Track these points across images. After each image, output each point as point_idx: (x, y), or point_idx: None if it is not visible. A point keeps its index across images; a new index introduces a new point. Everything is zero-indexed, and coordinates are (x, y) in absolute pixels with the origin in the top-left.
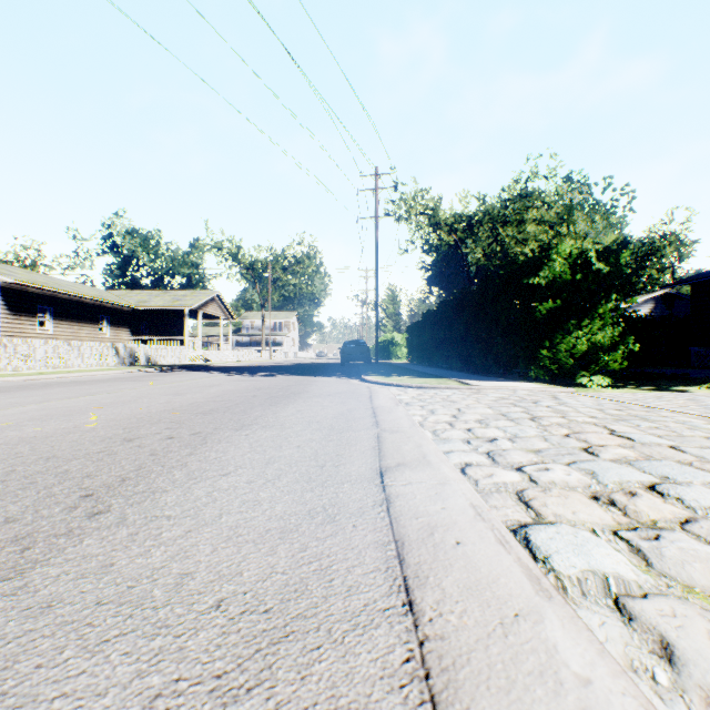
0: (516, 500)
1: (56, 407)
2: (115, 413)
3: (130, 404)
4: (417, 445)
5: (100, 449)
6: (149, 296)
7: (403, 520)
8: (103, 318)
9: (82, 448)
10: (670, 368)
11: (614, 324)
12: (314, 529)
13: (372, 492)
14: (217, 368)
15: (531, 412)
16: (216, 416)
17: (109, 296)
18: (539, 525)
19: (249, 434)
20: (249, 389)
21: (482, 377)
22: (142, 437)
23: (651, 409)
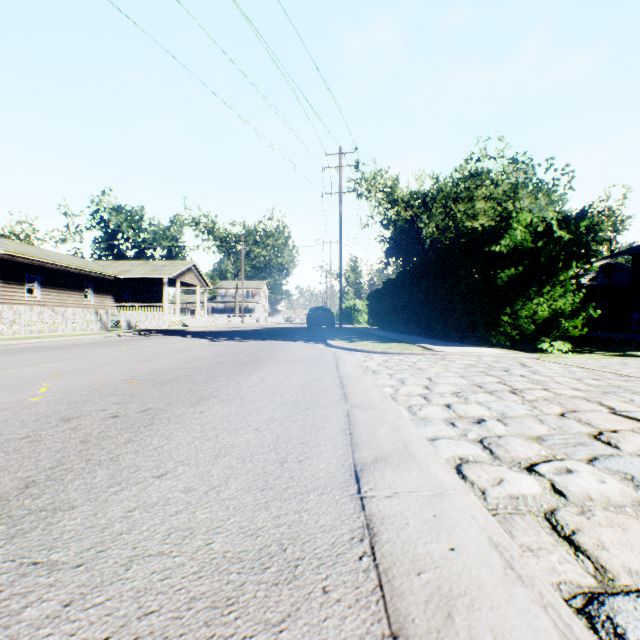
0: (553, 534)
1: (13, 376)
2: (71, 383)
3: (91, 372)
4: (394, 428)
5: (26, 434)
6: (131, 266)
7: (398, 579)
8: (89, 287)
9: (6, 432)
10: (614, 333)
11: (573, 291)
12: (263, 599)
13: (347, 510)
14: (192, 333)
15: (508, 382)
16: (175, 387)
17: (94, 266)
18: (615, 597)
19: (203, 411)
20: (216, 355)
21: (442, 342)
22: (83, 415)
23: (628, 378)
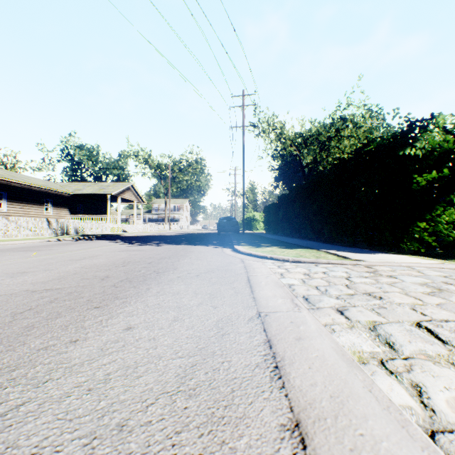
0: None
1: None
2: None
3: None
4: None
5: None
6: (83, 186)
7: None
8: (49, 201)
9: None
10: None
11: None
12: None
13: None
14: (123, 237)
15: None
16: None
17: (53, 186)
18: None
19: None
20: (113, 264)
21: (344, 248)
22: None
23: None
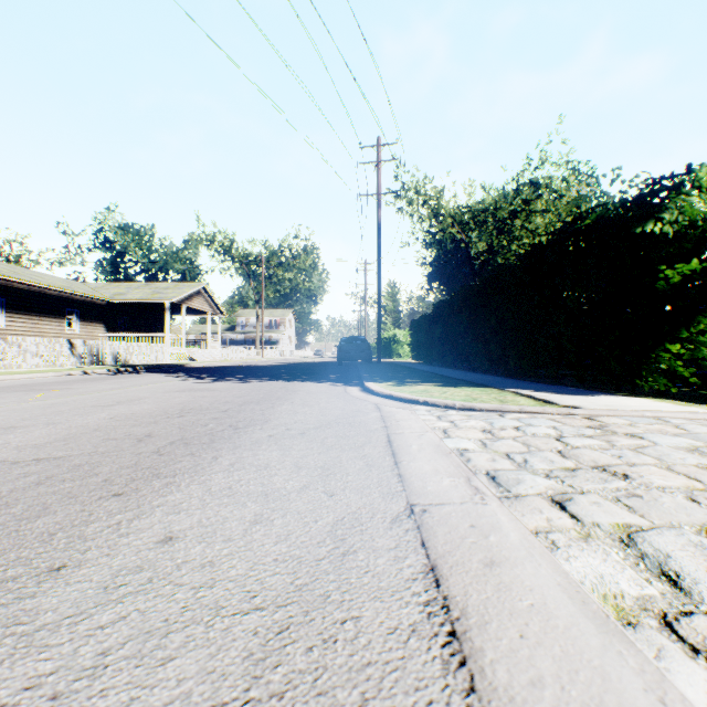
0: None
1: None
2: None
3: None
4: None
5: None
6: (127, 289)
7: None
8: (74, 313)
9: None
10: None
11: None
12: None
13: None
14: (189, 369)
15: None
16: None
17: (80, 288)
18: None
19: None
20: (164, 414)
21: (543, 386)
22: None
23: None
